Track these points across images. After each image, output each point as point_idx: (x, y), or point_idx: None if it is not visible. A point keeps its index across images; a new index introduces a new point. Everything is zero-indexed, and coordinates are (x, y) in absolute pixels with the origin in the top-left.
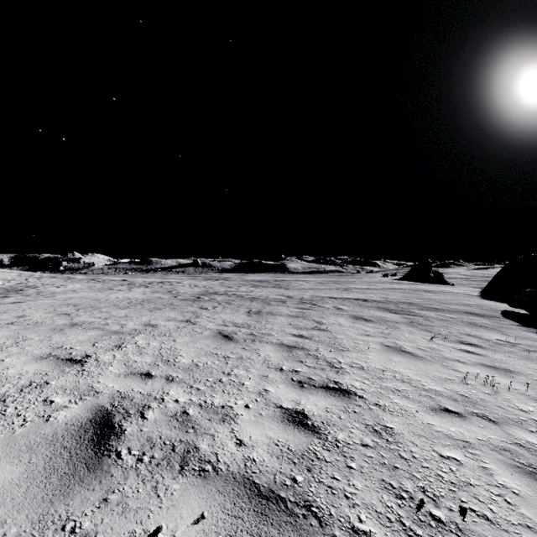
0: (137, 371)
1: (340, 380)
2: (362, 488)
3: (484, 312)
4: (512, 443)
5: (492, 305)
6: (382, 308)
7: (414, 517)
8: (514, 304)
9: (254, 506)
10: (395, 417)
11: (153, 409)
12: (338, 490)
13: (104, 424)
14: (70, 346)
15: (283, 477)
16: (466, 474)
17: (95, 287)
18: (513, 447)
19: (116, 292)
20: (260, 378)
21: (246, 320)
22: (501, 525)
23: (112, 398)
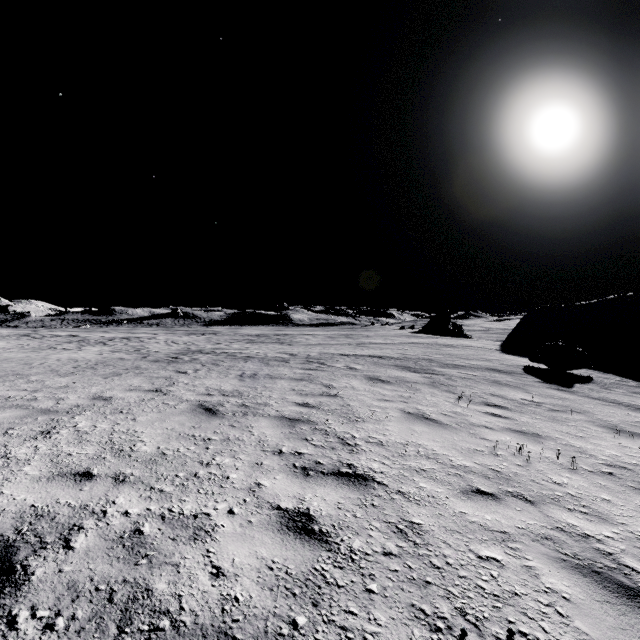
0: (69, 470)
1: (354, 462)
2: (387, 623)
3: (506, 368)
4: (552, 528)
5: (513, 360)
6: (400, 366)
7: None
8: (535, 359)
9: None
10: (422, 508)
11: (87, 530)
12: (355, 631)
13: None
14: None
15: (277, 623)
16: (509, 580)
17: (28, 345)
18: (554, 534)
19: (58, 352)
20: (252, 467)
21: (237, 387)
22: None
23: (20, 518)
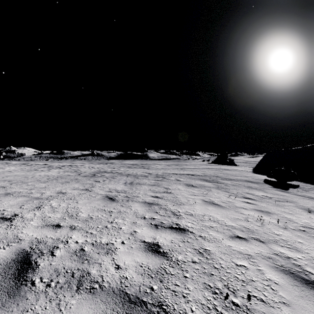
0: (50, 223)
1: (179, 222)
2: (193, 290)
3: (255, 180)
4: (272, 253)
5: (259, 177)
6: (202, 179)
7: (223, 304)
8: (270, 176)
9: (126, 309)
10: (211, 243)
11: (60, 248)
12: (179, 292)
13: (24, 262)
14: (3, 208)
15: (145, 288)
16: (250, 274)
17: (25, 169)
18: (273, 256)
19: (39, 172)
20: (131, 224)
21: (123, 188)
22: (270, 304)
23: (31, 243)
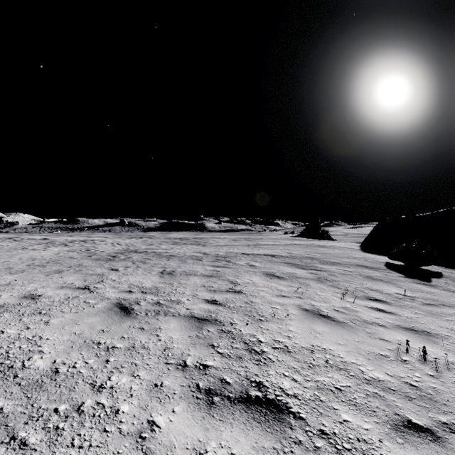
0: None
1: (263, 379)
2: None
3: (372, 265)
4: None
5: (375, 258)
6: (289, 263)
7: None
8: (393, 257)
9: None
10: None
11: None
12: None
13: None
14: None
15: None
16: None
17: (7, 246)
18: None
19: (26, 252)
20: (149, 392)
21: (156, 283)
22: None
23: None
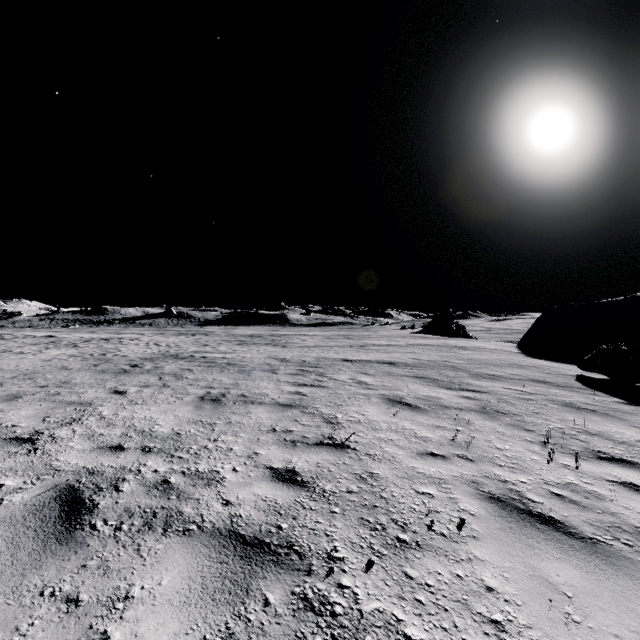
0: None
1: None
2: None
3: (556, 379)
4: None
5: (552, 367)
6: (422, 378)
7: None
8: (589, 367)
9: None
10: None
11: None
12: None
13: None
14: None
15: None
16: None
17: None
18: None
19: (3, 357)
20: None
21: (181, 424)
22: None
23: None
